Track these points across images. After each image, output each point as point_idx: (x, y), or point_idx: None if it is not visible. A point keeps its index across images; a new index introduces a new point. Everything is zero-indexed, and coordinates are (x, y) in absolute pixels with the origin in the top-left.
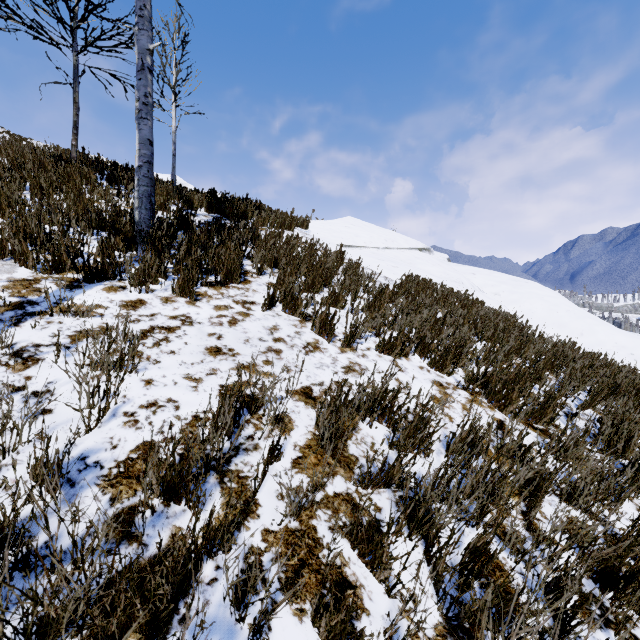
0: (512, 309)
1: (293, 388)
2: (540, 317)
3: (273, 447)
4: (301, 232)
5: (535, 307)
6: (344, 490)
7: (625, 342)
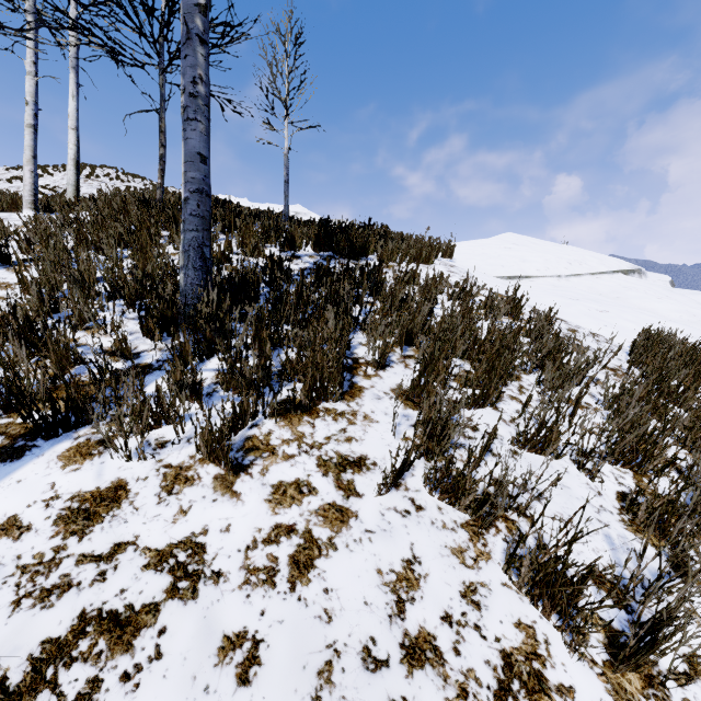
0: None
1: None
2: None
3: None
4: (443, 264)
5: None
6: None
7: None
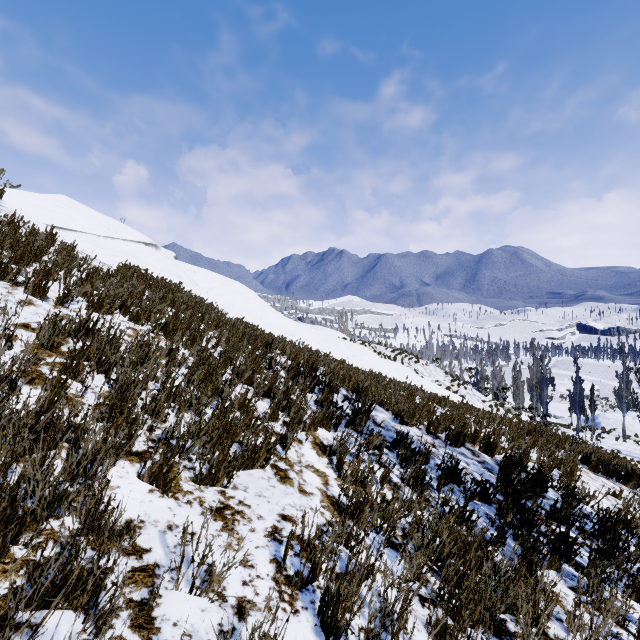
0: (221, 301)
1: (13, 323)
2: (238, 307)
3: (8, 339)
4: None
5: (236, 300)
6: (59, 361)
7: (283, 323)
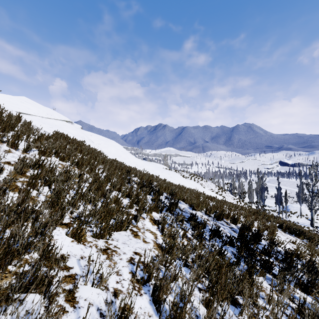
0: (104, 150)
1: (2, 161)
2: (113, 153)
3: (0, 169)
4: None
5: (112, 149)
6: (25, 180)
7: (136, 161)
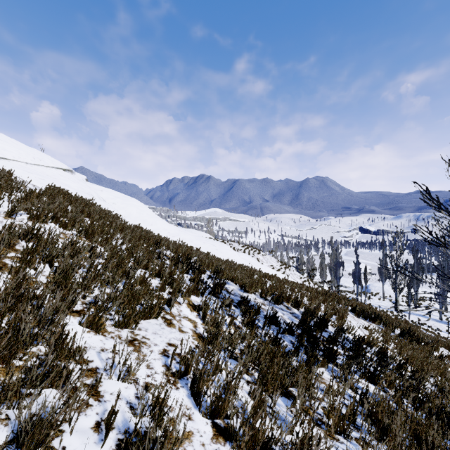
0: (122, 212)
1: None
2: (135, 216)
3: None
4: None
5: (133, 211)
6: (16, 255)
7: (167, 228)
